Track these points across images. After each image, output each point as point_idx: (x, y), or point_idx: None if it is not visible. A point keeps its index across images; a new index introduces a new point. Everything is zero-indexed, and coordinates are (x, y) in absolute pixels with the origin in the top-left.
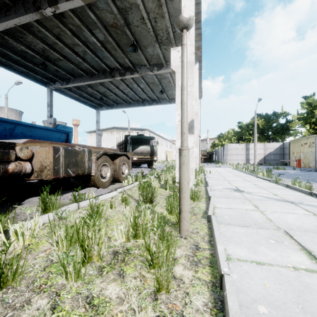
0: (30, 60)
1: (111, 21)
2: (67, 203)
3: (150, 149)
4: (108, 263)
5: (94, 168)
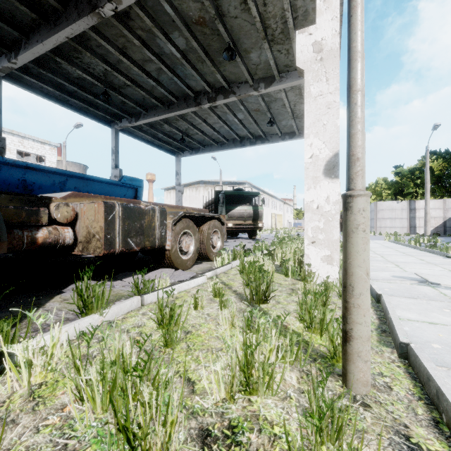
0: (89, 90)
1: (195, 15)
2: (126, 294)
3: (252, 210)
4: None
5: (170, 237)
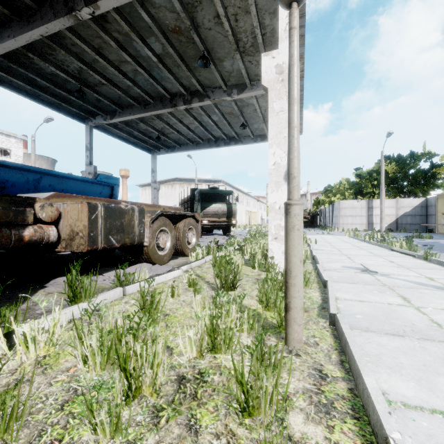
0: (62, 86)
1: (172, 24)
2: (108, 286)
3: (226, 208)
4: (168, 400)
5: (148, 235)
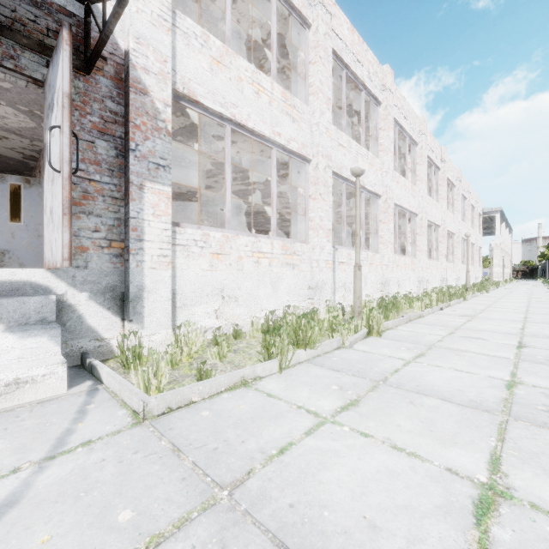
0: None
1: None
2: None
3: None
4: None
5: None
